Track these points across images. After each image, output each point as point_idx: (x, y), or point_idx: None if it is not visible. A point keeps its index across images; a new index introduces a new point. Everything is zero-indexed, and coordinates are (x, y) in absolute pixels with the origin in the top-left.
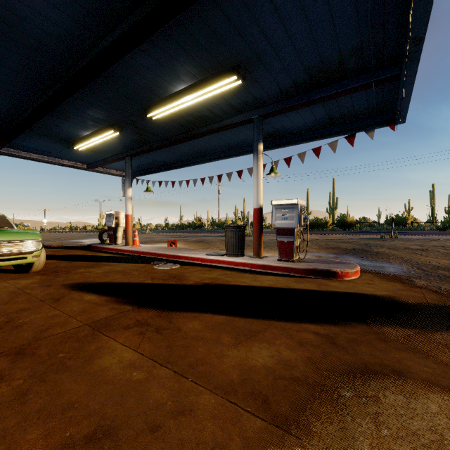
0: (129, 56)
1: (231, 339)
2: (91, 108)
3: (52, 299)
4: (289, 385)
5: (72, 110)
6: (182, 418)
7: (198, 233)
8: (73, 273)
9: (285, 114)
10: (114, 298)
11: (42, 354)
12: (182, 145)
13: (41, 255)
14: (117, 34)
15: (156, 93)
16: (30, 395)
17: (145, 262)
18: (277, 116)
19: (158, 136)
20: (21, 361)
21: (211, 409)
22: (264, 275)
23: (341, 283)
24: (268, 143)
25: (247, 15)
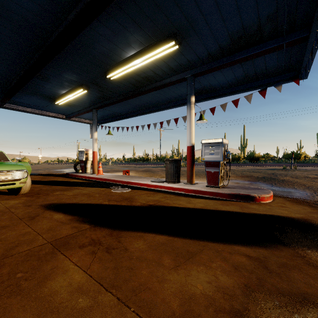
0: (90, 28)
1: (171, 261)
2: (65, 72)
3: (28, 217)
4: None
5: (51, 73)
6: None
7: (146, 165)
8: (50, 195)
9: (211, 74)
10: (77, 217)
11: (4, 272)
12: (133, 100)
13: (27, 181)
14: (79, 8)
15: (113, 58)
16: None
17: (105, 187)
18: (205, 75)
19: (116, 93)
20: None
21: None
22: (196, 198)
23: (259, 206)
24: (198, 97)
25: None
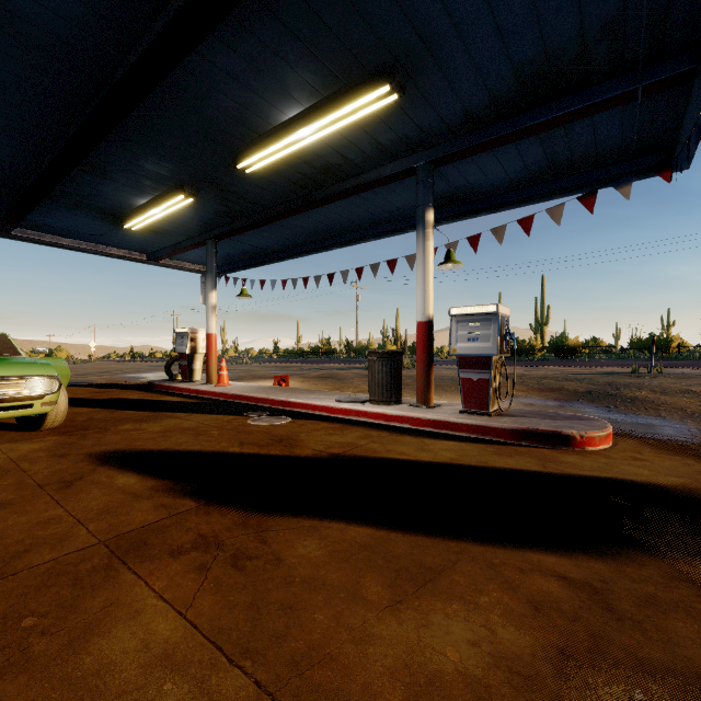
0: (200, 55)
1: (384, 590)
2: (145, 156)
3: (59, 482)
4: None
5: (114, 160)
6: None
7: (325, 364)
8: (111, 432)
9: (471, 160)
10: (167, 483)
11: None
12: (297, 219)
13: (59, 401)
14: (174, 8)
15: (250, 125)
16: None
17: (234, 413)
18: (458, 163)
19: (257, 204)
20: None
21: None
22: (438, 440)
23: (583, 458)
24: (441, 213)
25: None
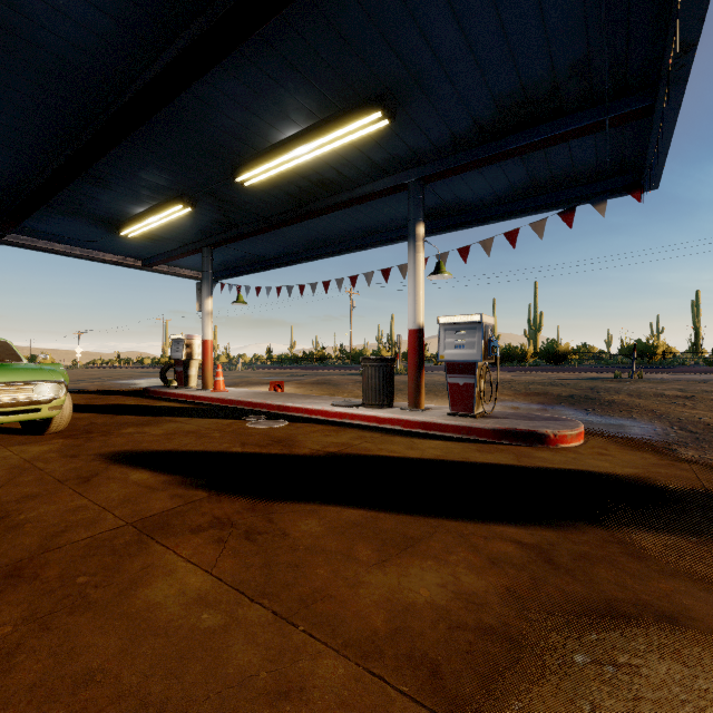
0: (204, 81)
1: (373, 553)
2: (145, 169)
3: (77, 478)
4: (475, 641)
5: (115, 171)
6: (285, 704)
7: (319, 370)
8: (116, 435)
9: (459, 177)
10: (179, 478)
11: (51, 576)
12: (293, 228)
13: (64, 406)
14: (184, 43)
15: (250, 142)
16: (21, 655)
17: (232, 417)
18: (447, 179)
19: (254, 214)
20: (14, 590)
21: (338, 688)
22: (426, 440)
23: (554, 454)
24: (432, 225)
25: (399, 8)
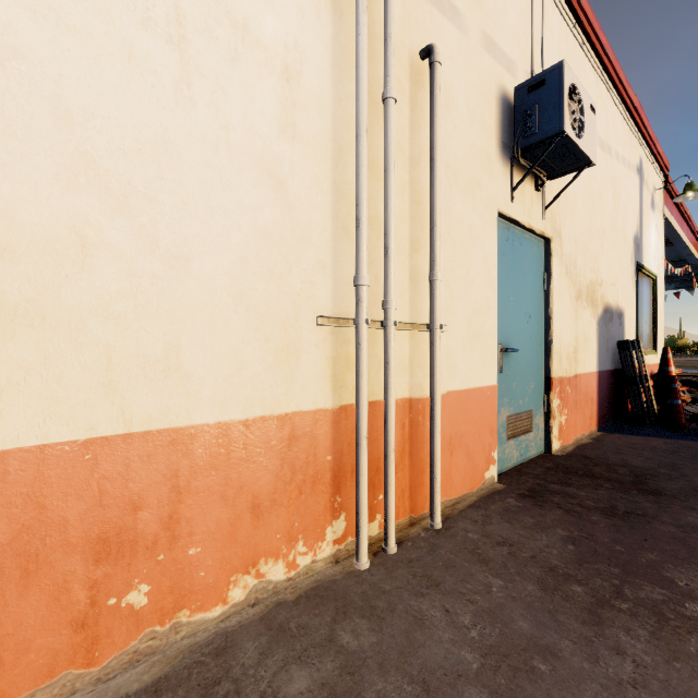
0: None
1: None
2: None
3: None
4: None
5: None
6: None
7: None
8: None
9: None
10: None
11: None
12: None
13: None
14: None
15: None
16: None
17: None
18: None
19: None
20: None
21: None
22: None
23: None
24: None
25: None
